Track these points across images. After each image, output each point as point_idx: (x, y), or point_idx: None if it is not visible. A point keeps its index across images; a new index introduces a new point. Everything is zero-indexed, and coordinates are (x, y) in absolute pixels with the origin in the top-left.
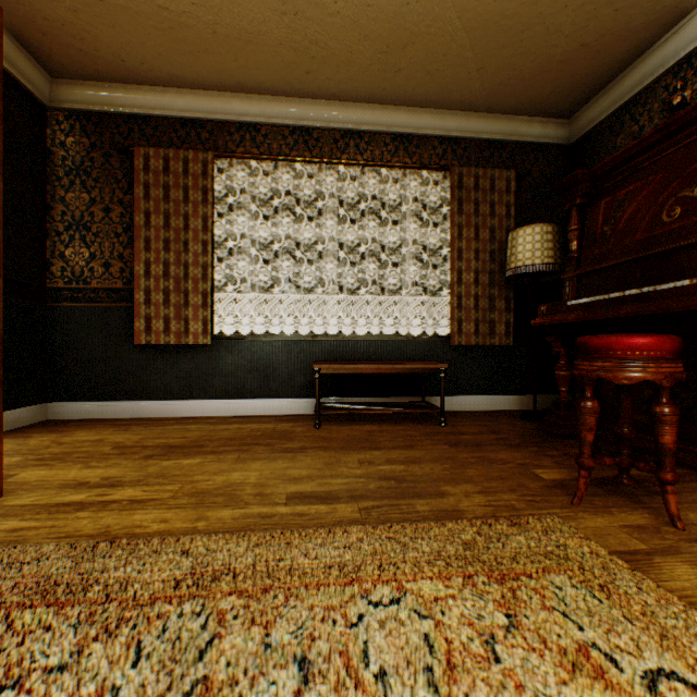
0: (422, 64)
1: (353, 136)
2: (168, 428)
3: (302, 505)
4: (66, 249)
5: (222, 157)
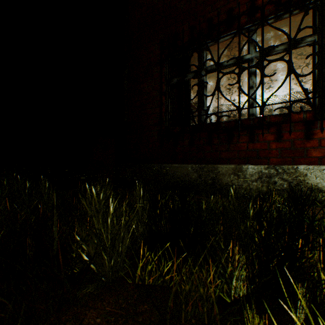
0: None
1: None
2: None
3: None
4: None
5: None
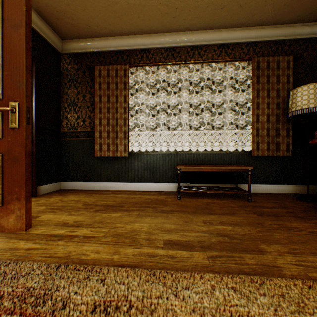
0: (236, 1)
1: (197, 48)
2: (108, 195)
3: (172, 250)
4: (68, 115)
5: (132, 66)
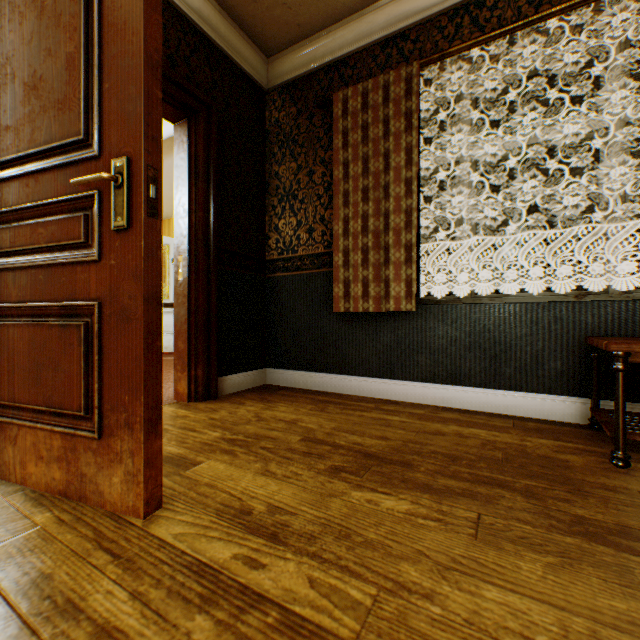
0: None
1: None
2: (364, 415)
3: None
4: (279, 222)
5: (429, 62)
